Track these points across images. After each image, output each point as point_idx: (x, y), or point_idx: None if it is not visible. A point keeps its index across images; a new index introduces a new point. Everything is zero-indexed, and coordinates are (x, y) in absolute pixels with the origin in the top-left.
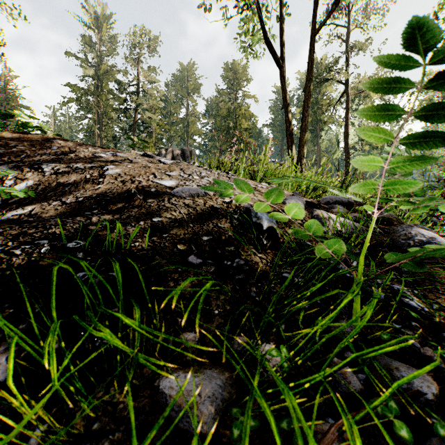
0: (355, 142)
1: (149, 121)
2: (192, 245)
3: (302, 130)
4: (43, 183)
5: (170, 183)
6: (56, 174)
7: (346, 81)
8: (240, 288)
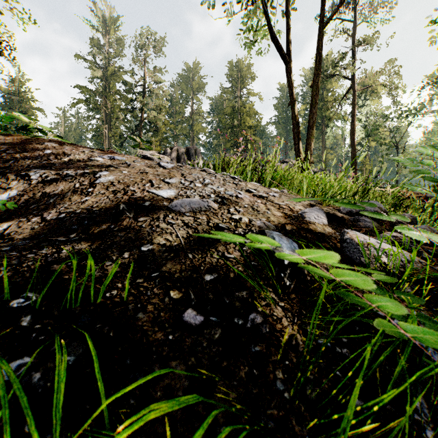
0: (361, 139)
1: (154, 120)
2: (190, 291)
3: (310, 127)
4: (27, 194)
5: (169, 193)
6: (43, 183)
7: (352, 77)
8: (259, 372)
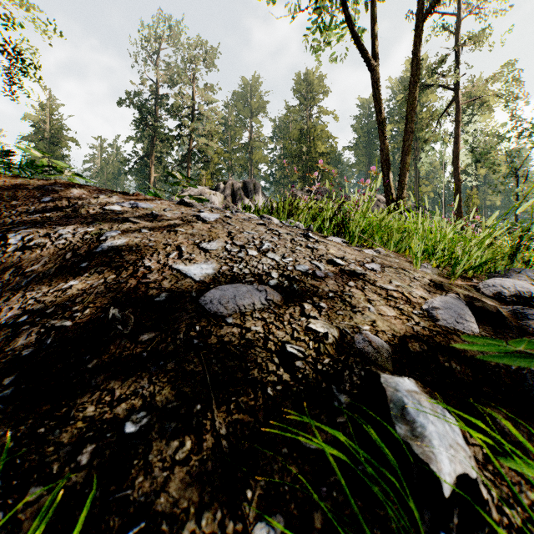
0: (467, 165)
1: (205, 149)
2: None
3: (404, 153)
4: None
5: (204, 270)
6: (23, 250)
7: (456, 86)
8: None
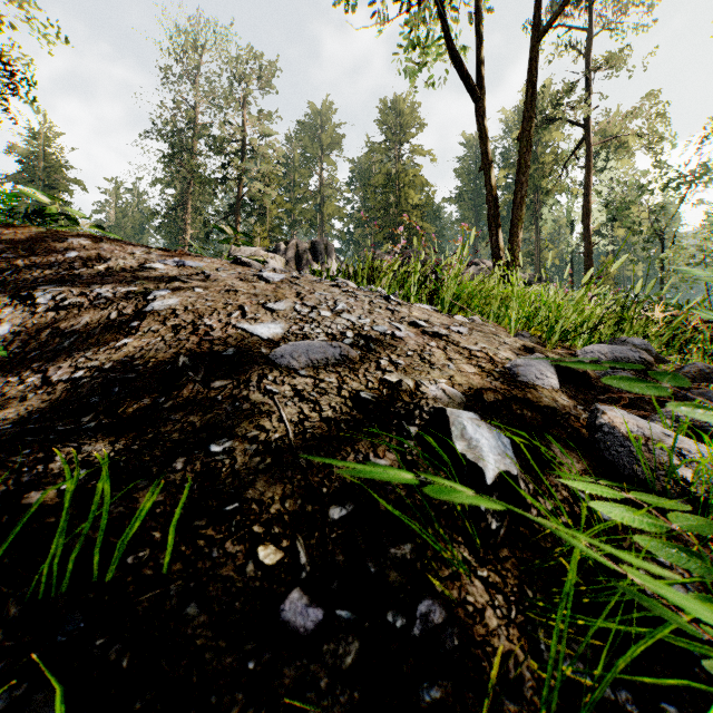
0: (601, 224)
1: (260, 197)
2: (298, 545)
3: (517, 207)
4: (28, 331)
5: (272, 329)
6: (57, 311)
7: (586, 122)
8: None
